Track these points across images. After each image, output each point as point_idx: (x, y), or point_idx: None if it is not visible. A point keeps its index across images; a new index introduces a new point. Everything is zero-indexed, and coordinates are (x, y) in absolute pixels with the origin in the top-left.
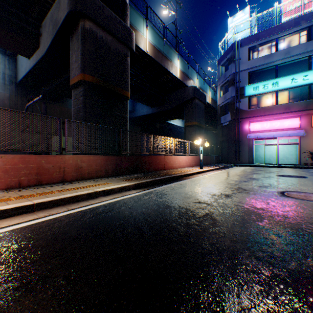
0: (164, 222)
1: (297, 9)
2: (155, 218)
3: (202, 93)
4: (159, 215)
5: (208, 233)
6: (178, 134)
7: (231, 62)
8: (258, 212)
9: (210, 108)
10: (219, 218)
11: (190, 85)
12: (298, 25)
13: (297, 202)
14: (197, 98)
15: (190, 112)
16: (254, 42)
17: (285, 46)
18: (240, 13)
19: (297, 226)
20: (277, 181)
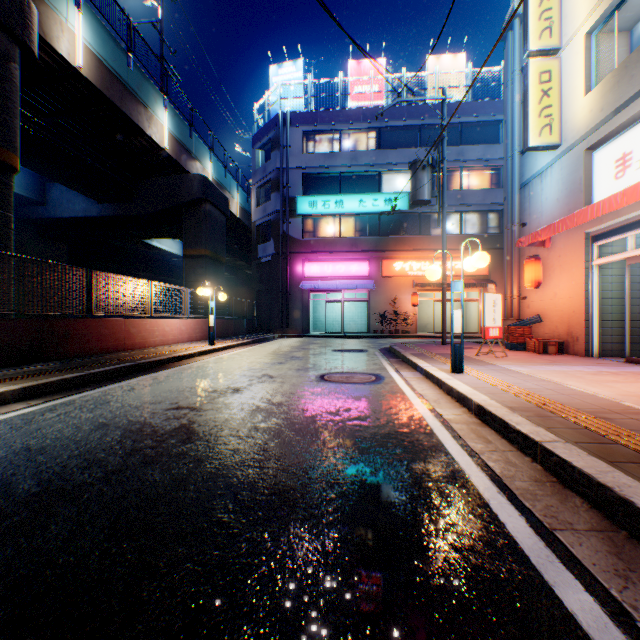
0: (80, 457)
1: (367, 96)
2: (60, 454)
3: (221, 194)
4: (73, 446)
5: (168, 456)
6: (175, 270)
7: (276, 148)
8: (272, 409)
9: (240, 225)
10: (202, 428)
11: (196, 172)
12: (367, 121)
13: (333, 387)
14: (210, 202)
15: (196, 227)
16: (310, 125)
17: (352, 147)
18: (290, 65)
19: (311, 419)
20: (328, 359)
